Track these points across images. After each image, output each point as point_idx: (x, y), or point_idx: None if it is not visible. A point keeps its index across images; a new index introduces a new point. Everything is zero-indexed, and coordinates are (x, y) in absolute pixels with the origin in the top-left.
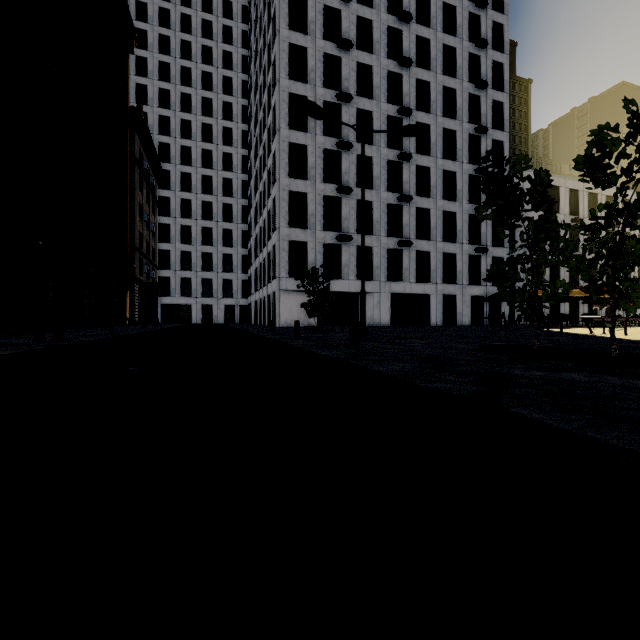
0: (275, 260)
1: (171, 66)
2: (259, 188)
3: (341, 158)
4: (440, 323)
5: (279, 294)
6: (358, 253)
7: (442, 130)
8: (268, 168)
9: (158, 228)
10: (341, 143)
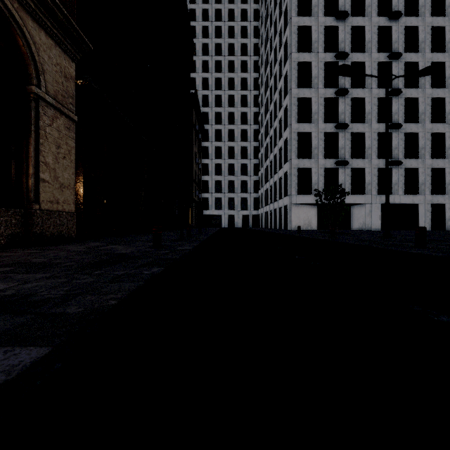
0: (286, 183)
1: (209, 62)
2: (270, 133)
3: (338, 102)
4: (428, 228)
5: (291, 207)
6: (352, 173)
7: (430, 64)
8: (279, 118)
9: (201, 167)
10: (339, 91)
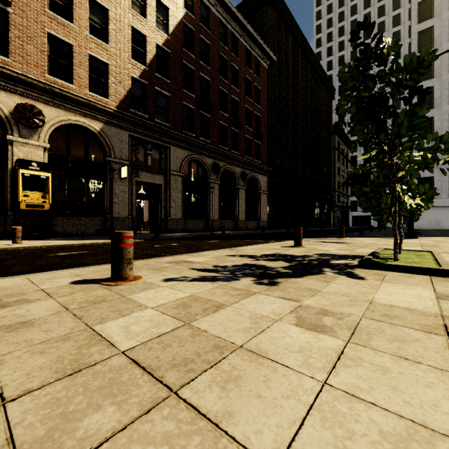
0: None
1: None
2: None
3: None
4: None
5: None
6: None
7: None
8: None
9: None
10: None
